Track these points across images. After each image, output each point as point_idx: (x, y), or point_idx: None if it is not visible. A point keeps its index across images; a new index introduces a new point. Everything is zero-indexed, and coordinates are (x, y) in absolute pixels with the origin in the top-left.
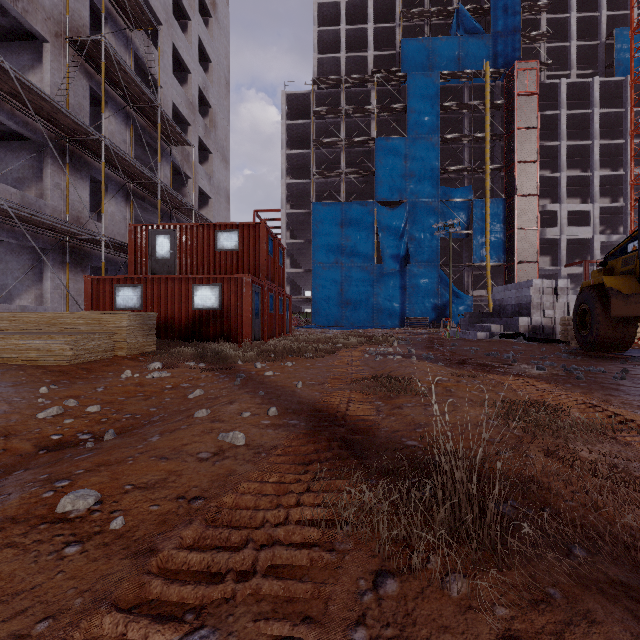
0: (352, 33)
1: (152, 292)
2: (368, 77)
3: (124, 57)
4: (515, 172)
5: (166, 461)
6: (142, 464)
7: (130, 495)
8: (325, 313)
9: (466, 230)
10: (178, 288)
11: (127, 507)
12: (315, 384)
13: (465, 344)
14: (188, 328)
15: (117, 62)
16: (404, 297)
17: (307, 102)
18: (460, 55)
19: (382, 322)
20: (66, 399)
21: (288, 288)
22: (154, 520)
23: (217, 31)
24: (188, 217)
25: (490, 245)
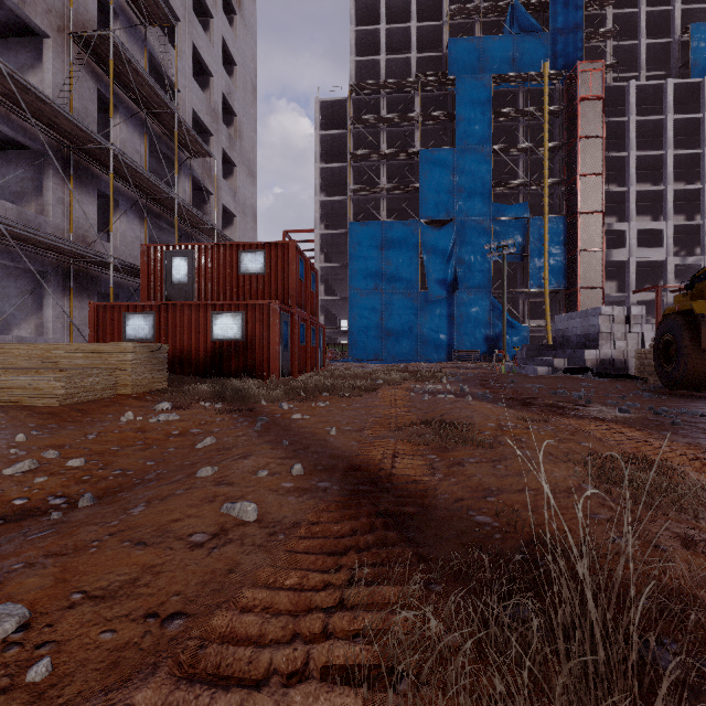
0: (393, 33)
1: (166, 321)
2: (411, 81)
3: (137, 57)
4: (577, 186)
5: (143, 548)
6: (108, 554)
7: (75, 612)
8: (363, 345)
9: (522, 252)
10: (195, 316)
11: (65, 635)
12: (352, 430)
13: (525, 380)
14: (207, 362)
15: (128, 61)
16: (452, 327)
17: (343, 110)
18: (515, 56)
19: (427, 355)
20: (46, 449)
21: (322, 317)
22: (101, 661)
23: (243, 30)
24: (210, 237)
25: (549, 269)
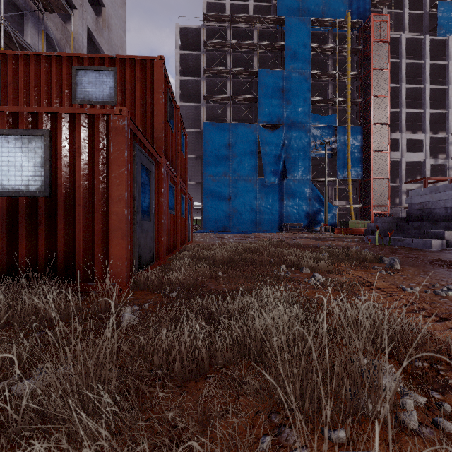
0: None
1: None
2: (251, 17)
3: None
4: (371, 104)
5: None
6: None
7: None
8: (215, 219)
9: (331, 151)
10: None
11: None
12: None
13: None
14: None
15: None
16: (282, 206)
17: (198, 37)
18: (324, 10)
19: (263, 227)
20: None
21: None
22: None
23: None
24: None
25: (351, 164)
